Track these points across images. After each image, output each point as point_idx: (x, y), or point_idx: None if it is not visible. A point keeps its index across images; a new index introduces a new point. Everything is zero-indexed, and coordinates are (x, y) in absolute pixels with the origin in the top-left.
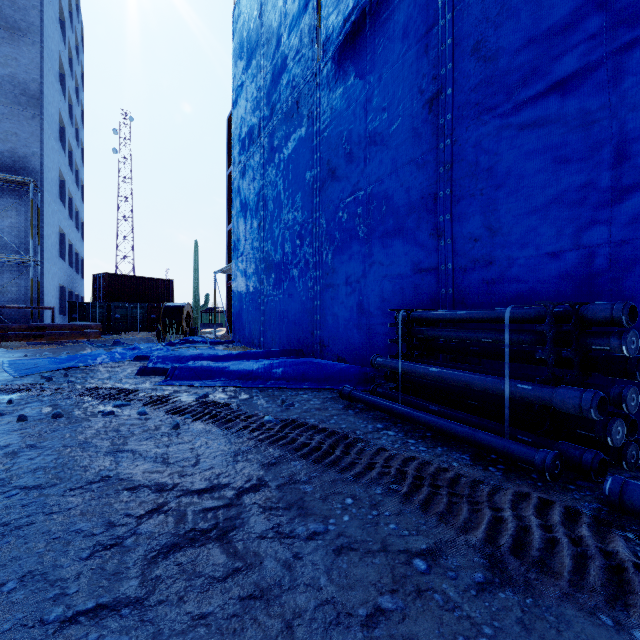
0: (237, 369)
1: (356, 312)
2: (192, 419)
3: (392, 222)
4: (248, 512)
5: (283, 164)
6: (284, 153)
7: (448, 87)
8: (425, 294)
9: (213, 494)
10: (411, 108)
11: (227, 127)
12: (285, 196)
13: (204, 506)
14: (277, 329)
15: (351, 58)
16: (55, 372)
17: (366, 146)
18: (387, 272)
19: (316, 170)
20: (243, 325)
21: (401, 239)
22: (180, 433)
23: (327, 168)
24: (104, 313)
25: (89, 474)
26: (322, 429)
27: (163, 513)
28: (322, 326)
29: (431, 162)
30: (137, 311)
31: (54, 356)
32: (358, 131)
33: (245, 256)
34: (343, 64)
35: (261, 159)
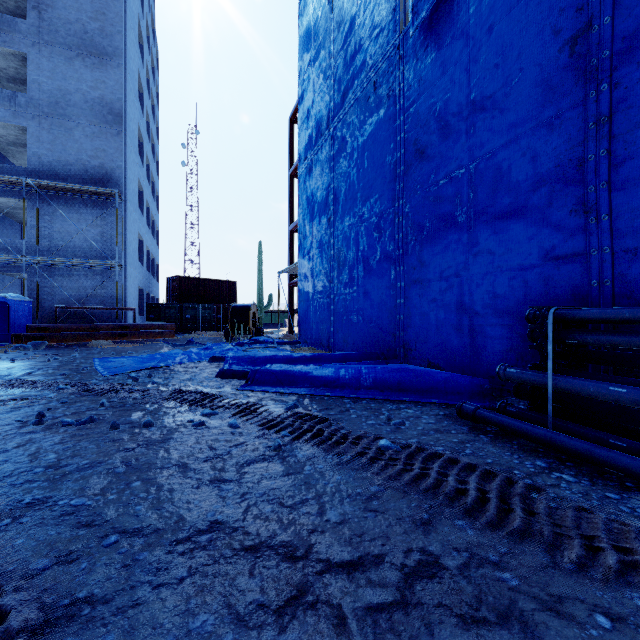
0: (321, 375)
1: (454, 311)
2: (291, 437)
3: (508, 201)
4: (441, 625)
5: (357, 152)
6: (358, 140)
7: (603, 16)
8: (563, 287)
9: (368, 575)
10: (539, 56)
11: (289, 127)
12: (359, 186)
13: (365, 600)
14: (350, 330)
15: (447, 16)
16: (140, 371)
17: (469, 115)
18: (501, 262)
19: (399, 153)
20: (310, 325)
21: (523, 221)
22: (284, 457)
23: (414, 149)
24: (176, 313)
25: (194, 516)
26: (466, 465)
27: (310, 608)
28: (407, 327)
29: (573, 118)
30: (205, 311)
31: (137, 355)
32: (457, 99)
33: (312, 254)
34: (436, 26)
35: (330, 151)
